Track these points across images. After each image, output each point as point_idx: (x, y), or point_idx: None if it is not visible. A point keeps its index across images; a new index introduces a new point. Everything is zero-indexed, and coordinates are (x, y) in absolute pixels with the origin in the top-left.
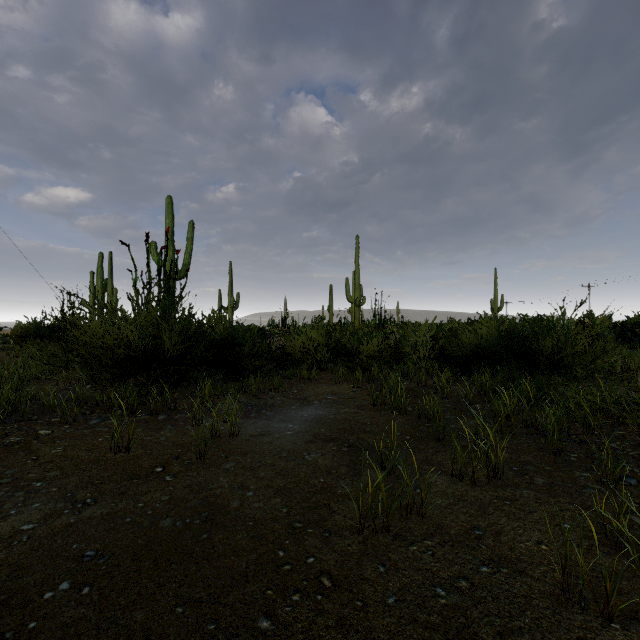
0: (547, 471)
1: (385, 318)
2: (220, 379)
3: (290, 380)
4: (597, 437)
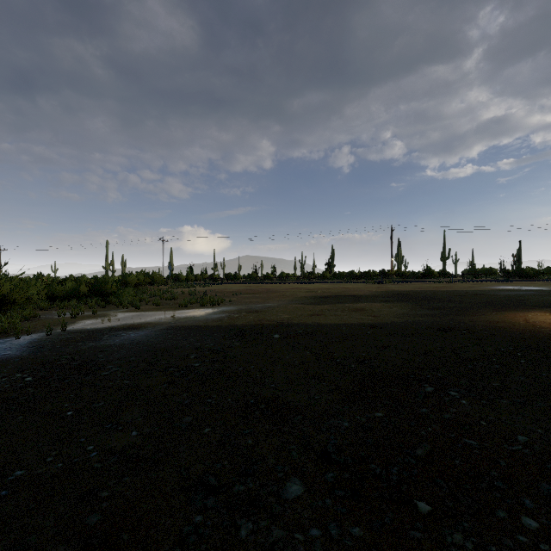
0: None
1: None
2: None
3: None
4: None
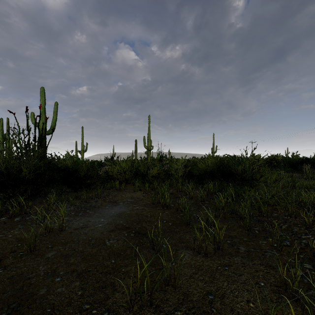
0: (245, 241)
1: (163, 156)
2: (68, 191)
3: (109, 190)
4: (266, 217)
